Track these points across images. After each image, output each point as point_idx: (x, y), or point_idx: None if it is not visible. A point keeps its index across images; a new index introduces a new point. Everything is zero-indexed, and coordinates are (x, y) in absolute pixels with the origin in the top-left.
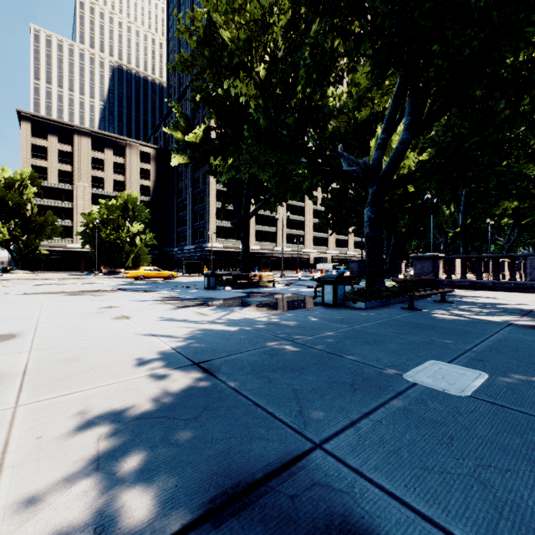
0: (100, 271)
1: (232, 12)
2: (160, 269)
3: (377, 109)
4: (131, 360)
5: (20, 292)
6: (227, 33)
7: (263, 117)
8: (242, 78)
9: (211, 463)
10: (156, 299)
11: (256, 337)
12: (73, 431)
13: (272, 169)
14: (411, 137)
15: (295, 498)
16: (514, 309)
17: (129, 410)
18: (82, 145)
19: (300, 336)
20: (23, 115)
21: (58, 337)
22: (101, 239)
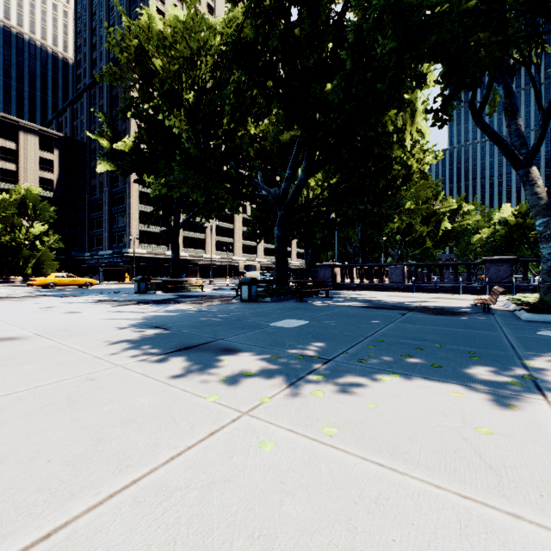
0: None
1: (165, 46)
2: (75, 276)
3: (297, 135)
4: (109, 328)
5: None
6: (159, 61)
7: (194, 147)
8: (176, 115)
9: (177, 344)
10: (91, 301)
11: (190, 316)
12: (105, 344)
13: (201, 190)
14: (307, 177)
15: (210, 346)
16: (364, 300)
17: (128, 339)
18: None
19: (220, 315)
20: None
21: (32, 323)
22: None
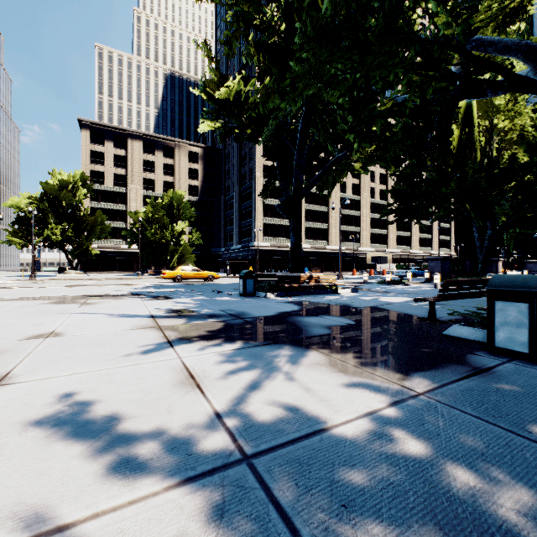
0: (146, 271)
1: None
2: (198, 269)
3: None
4: None
5: (14, 296)
6: None
7: None
8: None
9: None
10: (152, 315)
11: None
12: None
13: (347, 85)
14: None
15: None
16: None
17: None
18: (134, 148)
19: None
20: (83, 124)
21: None
22: (147, 239)
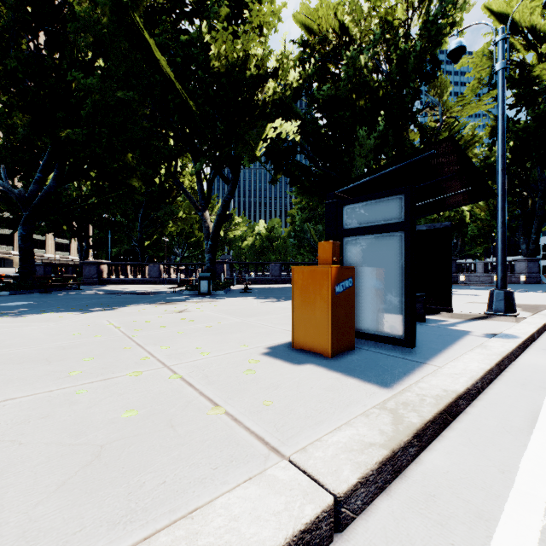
0: None
1: None
2: None
3: None
4: None
5: None
6: None
7: None
8: None
9: None
10: None
11: None
12: None
13: None
14: (57, 185)
15: None
16: (111, 290)
17: None
18: None
19: None
20: None
21: None
22: None
